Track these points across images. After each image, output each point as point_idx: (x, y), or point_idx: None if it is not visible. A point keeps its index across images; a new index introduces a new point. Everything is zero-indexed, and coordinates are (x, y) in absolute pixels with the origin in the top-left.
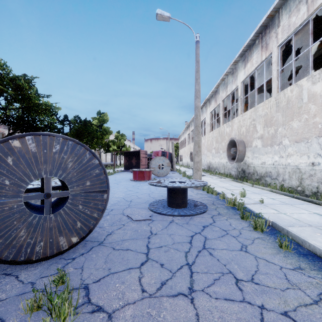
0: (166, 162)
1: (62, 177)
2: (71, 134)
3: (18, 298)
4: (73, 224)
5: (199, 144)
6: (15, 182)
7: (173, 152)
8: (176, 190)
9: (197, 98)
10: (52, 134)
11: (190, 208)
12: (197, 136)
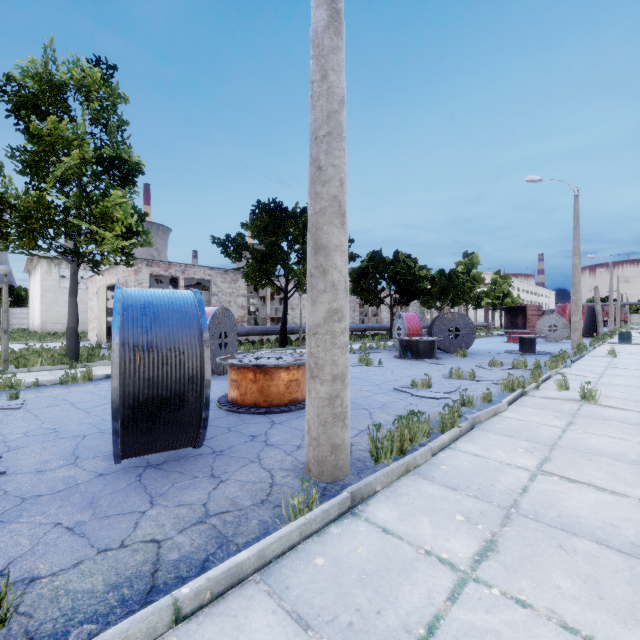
0: (562, 323)
1: (458, 327)
2: (435, 291)
3: (451, 355)
4: (462, 344)
5: (577, 303)
6: (445, 327)
7: (597, 305)
8: (523, 341)
9: (574, 255)
10: (455, 312)
11: (535, 353)
12: (574, 295)
